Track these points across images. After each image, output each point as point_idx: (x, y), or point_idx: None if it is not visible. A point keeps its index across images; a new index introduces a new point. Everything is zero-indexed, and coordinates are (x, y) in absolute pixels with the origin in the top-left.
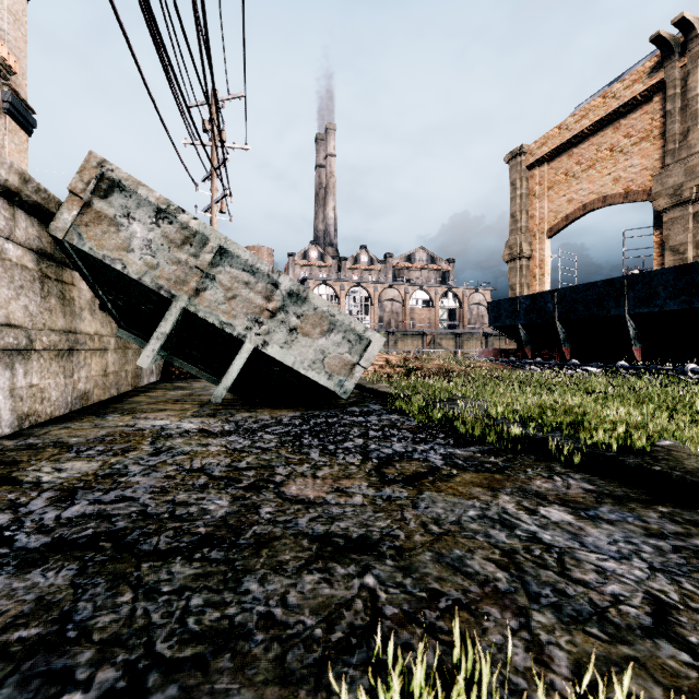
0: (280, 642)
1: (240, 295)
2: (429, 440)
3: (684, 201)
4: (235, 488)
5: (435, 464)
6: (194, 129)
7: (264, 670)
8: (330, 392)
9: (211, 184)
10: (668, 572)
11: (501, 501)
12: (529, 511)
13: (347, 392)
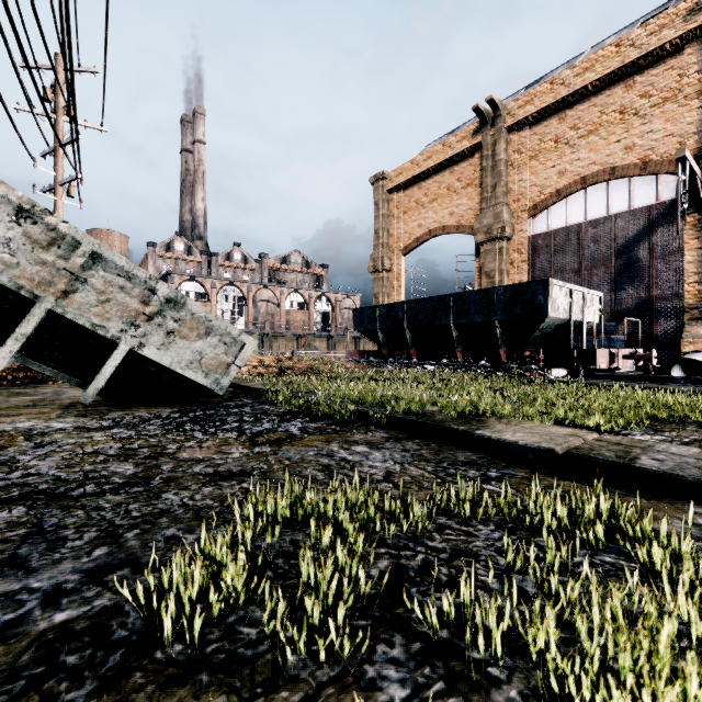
0: (194, 510)
1: (115, 299)
2: (292, 420)
3: (493, 238)
4: (135, 459)
5: (293, 433)
6: (43, 109)
7: (188, 518)
8: (207, 389)
9: (54, 161)
10: (402, 463)
11: (331, 446)
12: (345, 449)
13: (224, 389)
